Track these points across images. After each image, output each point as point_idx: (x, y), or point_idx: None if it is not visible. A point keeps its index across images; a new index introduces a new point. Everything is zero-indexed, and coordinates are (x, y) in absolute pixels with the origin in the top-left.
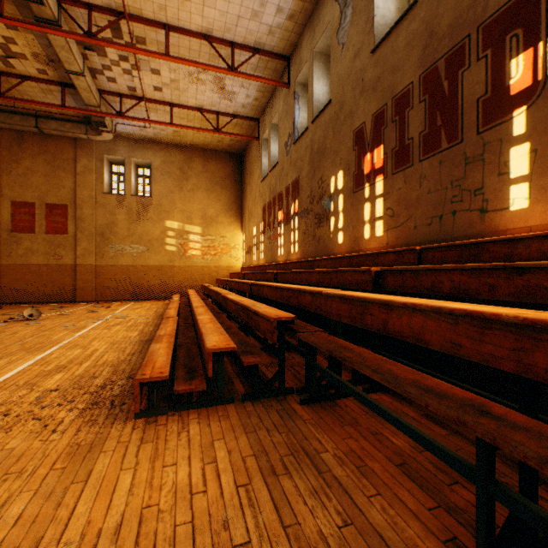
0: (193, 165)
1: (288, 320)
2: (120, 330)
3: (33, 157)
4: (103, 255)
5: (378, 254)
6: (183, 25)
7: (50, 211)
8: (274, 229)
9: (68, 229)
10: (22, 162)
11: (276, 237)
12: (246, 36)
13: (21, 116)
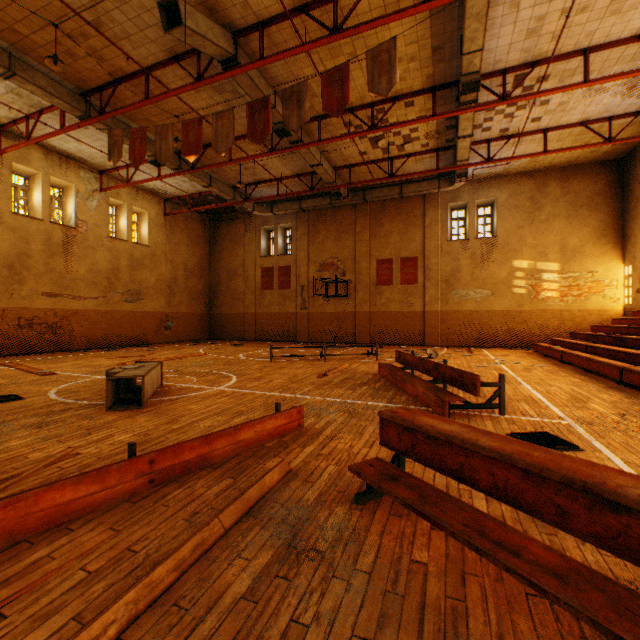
0: (546, 191)
1: None
2: (545, 374)
3: (391, 220)
4: (446, 301)
5: None
6: (609, 39)
7: (403, 265)
8: None
9: (417, 278)
10: (383, 226)
11: None
12: None
13: (388, 188)
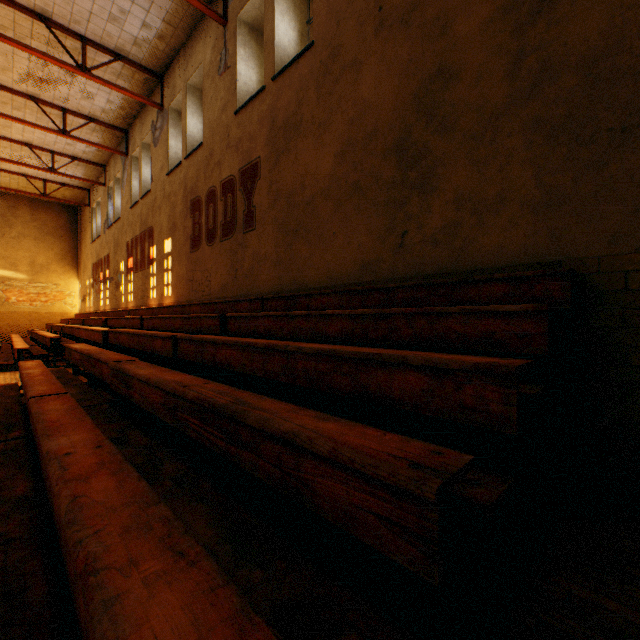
0: (18, 213)
1: (59, 338)
2: None
3: None
4: None
5: (123, 311)
6: (5, 135)
7: None
8: (99, 285)
9: None
10: None
11: (100, 292)
12: (64, 150)
13: None
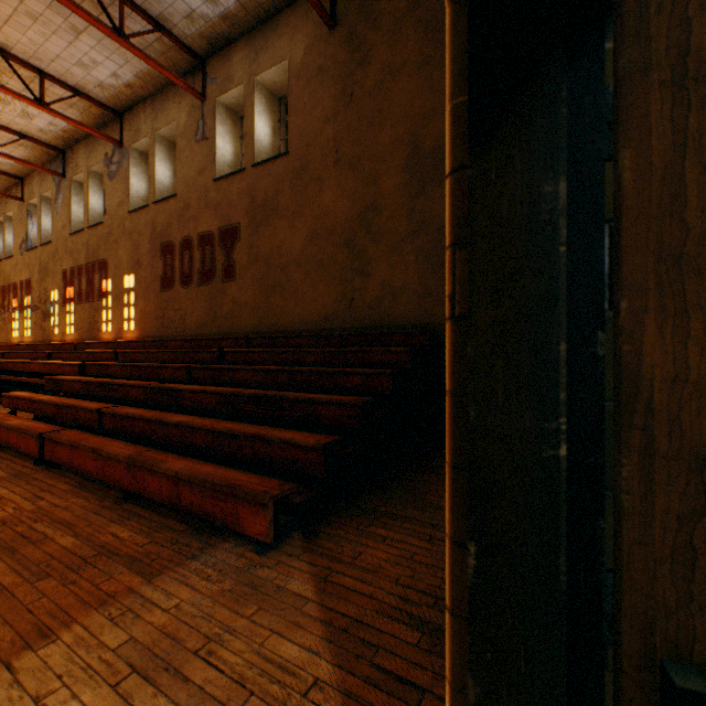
0: None
1: None
2: None
3: None
4: None
5: (65, 344)
6: None
7: None
8: (10, 313)
9: None
10: None
11: (12, 321)
12: None
13: None
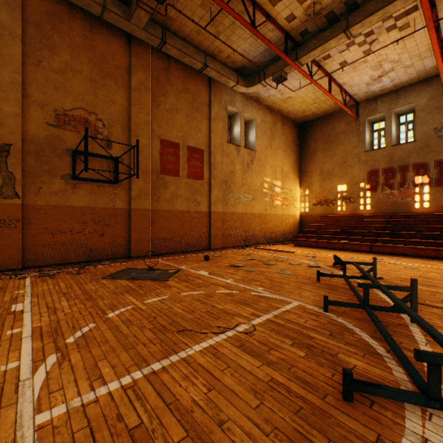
0: (276, 128)
1: None
2: None
3: (177, 94)
4: (226, 203)
5: None
6: None
7: (190, 155)
8: (403, 188)
9: (203, 174)
10: (168, 96)
11: (408, 194)
12: None
13: (194, 48)
